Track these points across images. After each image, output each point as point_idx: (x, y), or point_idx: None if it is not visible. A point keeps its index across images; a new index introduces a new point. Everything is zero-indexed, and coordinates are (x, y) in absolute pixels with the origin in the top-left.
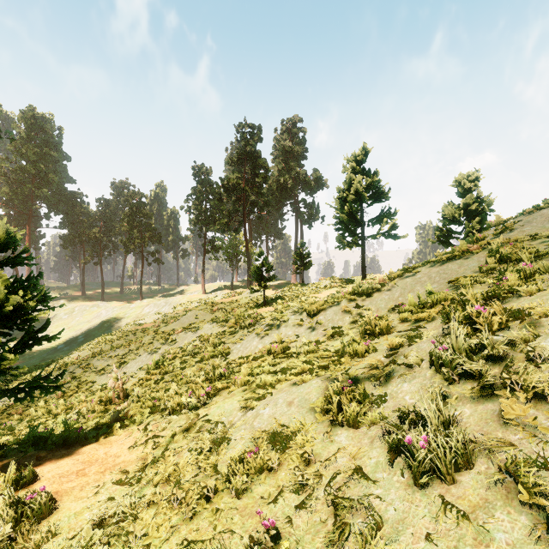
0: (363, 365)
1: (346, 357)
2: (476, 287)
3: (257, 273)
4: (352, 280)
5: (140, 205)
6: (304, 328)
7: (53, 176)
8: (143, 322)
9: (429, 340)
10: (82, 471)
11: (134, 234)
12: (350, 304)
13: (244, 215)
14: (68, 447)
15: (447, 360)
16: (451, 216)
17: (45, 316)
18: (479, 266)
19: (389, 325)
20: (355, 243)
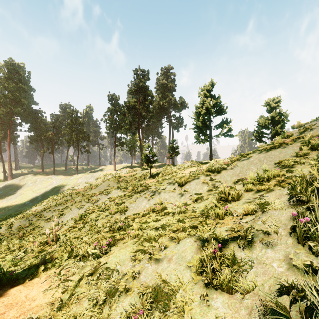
0: (226, 228)
1: (210, 218)
2: (298, 167)
3: (146, 158)
4: (204, 162)
5: (76, 118)
6: (176, 193)
7: (24, 100)
8: (77, 188)
9: (279, 208)
10: (2, 315)
11: (73, 135)
12: (206, 178)
13: (138, 124)
14: (0, 288)
15: (313, 233)
16: (263, 124)
17: (19, 184)
18: (296, 152)
19: (238, 194)
20: (206, 139)
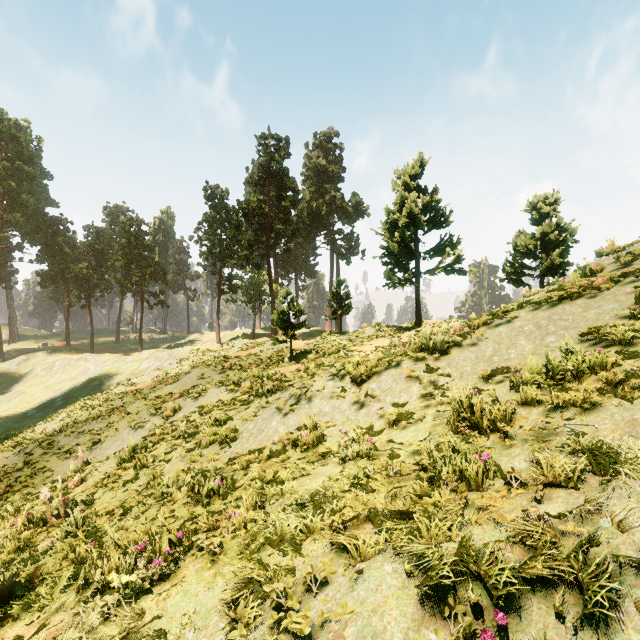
0: (501, 533)
1: (444, 487)
2: None
3: (282, 318)
4: (405, 327)
5: (139, 234)
6: (349, 401)
7: (28, 196)
8: (138, 381)
9: None
10: None
11: (131, 270)
12: (416, 365)
13: (267, 247)
14: None
15: None
16: (525, 248)
17: (17, 372)
18: (632, 308)
19: (506, 413)
20: (408, 280)
